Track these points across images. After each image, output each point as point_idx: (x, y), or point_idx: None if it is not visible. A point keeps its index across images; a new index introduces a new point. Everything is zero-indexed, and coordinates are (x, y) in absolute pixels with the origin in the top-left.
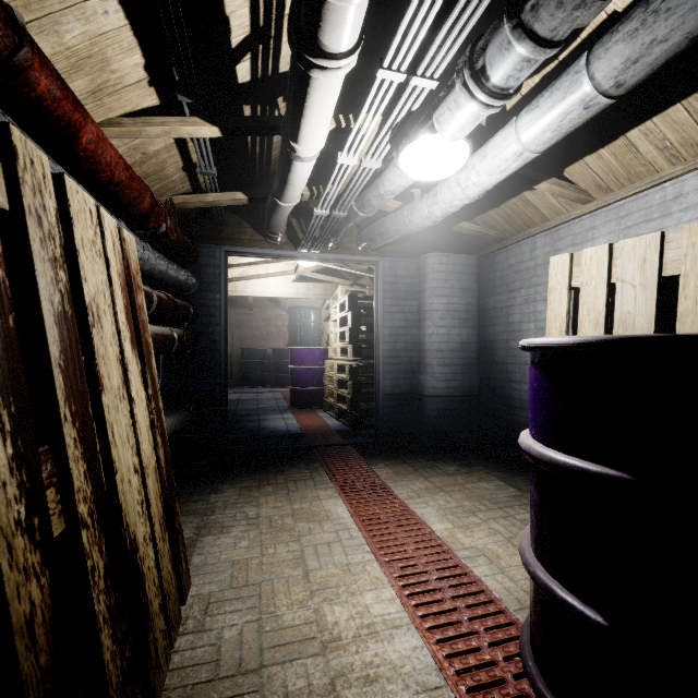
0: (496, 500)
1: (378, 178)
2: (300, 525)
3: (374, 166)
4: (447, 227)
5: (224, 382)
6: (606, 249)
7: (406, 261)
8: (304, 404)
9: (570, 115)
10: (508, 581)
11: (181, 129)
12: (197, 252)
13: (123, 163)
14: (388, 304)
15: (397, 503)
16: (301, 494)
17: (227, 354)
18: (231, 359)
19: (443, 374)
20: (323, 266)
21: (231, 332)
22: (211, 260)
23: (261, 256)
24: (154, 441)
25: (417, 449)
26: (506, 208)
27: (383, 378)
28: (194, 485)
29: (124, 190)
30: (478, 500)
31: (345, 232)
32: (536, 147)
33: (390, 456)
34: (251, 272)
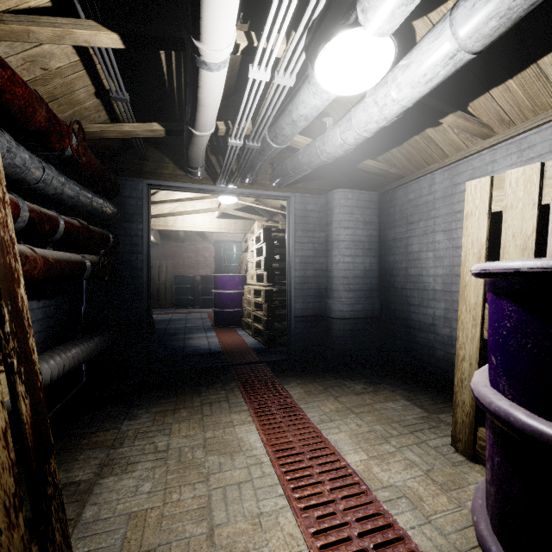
0: (406, 422)
1: (292, 101)
2: (210, 459)
3: (287, 83)
4: (353, 164)
5: (146, 306)
6: (537, 168)
7: (315, 197)
8: (226, 323)
9: None
10: (438, 536)
11: (75, 33)
12: (119, 183)
13: None
14: (299, 236)
15: (310, 428)
16: (215, 419)
17: (149, 281)
18: (165, 284)
19: (348, 298)
20: (242, 205)
21: (166, 261)
22: (133, 192)
23: (182, 190)
24: (12, 391)
25: (325, 367)
26: (408, 146)
27: (294, 302)
28: (109, 410)
29: (4, 94)
30: (388, 422)
31: (259, 167)
32: (473, 44)
33: (302, 374)
34: (180, 209)
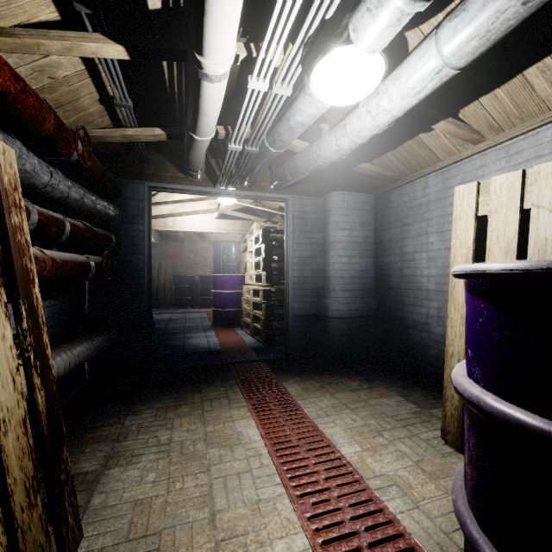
0: (399, 417)
1: (289, 109)
2: (211, 451)
3: (285, 93)
4: (349, 167)
5: (147, 306)
6: (519, 175)
7: (312, 199)
8: (225, 323)
9: (505, 13)
10: (425, 519)
11: (83, 45)
12: (121, 186)
13: (10, 71)
14: (297, 237)
15: (306, 423)
16: (215, 414)
17: (150, 281)
18: (165, 284)
19: (345, 298)
20: (241, 206)
21: (165, 261)
22: (135, 194)
23: (182, 192)
24: (29, 383)
25: (322, 365)
26: (402, 150)
27: (292, 302)
28: (113, 407)
29: (16, 105)
30: (382, 417)
31: (258, 170)
32: (457, 61)
33: (299, 372)
34: (179, 210)
